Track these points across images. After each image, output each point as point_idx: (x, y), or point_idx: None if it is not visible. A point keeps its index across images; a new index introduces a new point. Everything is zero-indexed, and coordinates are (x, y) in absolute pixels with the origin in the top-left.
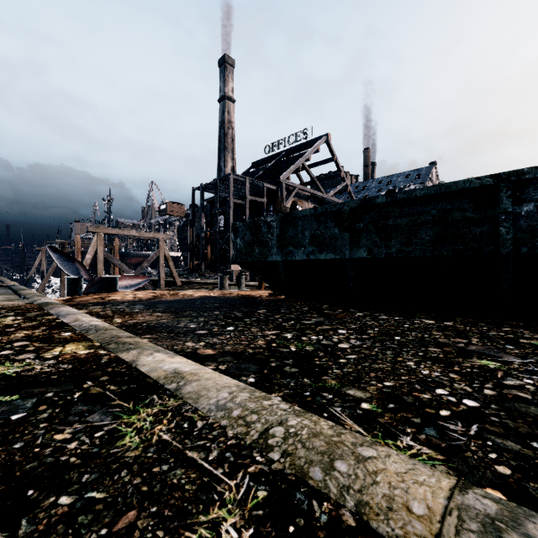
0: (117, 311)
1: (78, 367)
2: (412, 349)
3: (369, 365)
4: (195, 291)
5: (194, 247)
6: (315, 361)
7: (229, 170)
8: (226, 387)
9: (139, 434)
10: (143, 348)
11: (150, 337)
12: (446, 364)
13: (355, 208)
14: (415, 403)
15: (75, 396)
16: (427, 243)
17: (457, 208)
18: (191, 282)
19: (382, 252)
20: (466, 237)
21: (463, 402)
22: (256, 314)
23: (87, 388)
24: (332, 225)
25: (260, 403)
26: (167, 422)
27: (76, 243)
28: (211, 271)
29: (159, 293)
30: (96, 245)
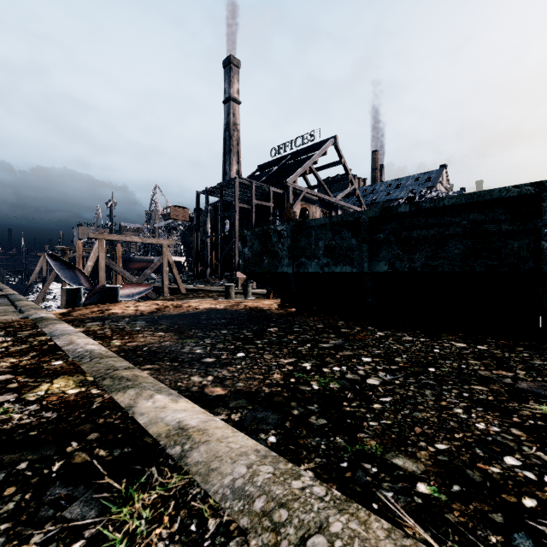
0: (116, 329)
1: (64, 417)
2: (453, 387)
3: (410, 413)
4: (200, 300)
5: (199, 253)
6: (345, 407)
7: (234, 173)
8: (243, 454)
9: (131, 545)
10: (142, 386)
11: (150, 368)
12: (502, 412)
13: (374, 217)
14: (486, 484)
15: (53, 468)
16: (456, 257)
17: (492, 220)
18: (195, 289)
19: (404, 266)
20: (502, 251)
21: (546, 481)
22: (268, 334)
23: (70, 454)
24: (349, 236)
25: (288, 487)
26: (169, 520)
27: (78, 249)
28: (216, 278)
29: (162, 305)
30: (97, 251)
